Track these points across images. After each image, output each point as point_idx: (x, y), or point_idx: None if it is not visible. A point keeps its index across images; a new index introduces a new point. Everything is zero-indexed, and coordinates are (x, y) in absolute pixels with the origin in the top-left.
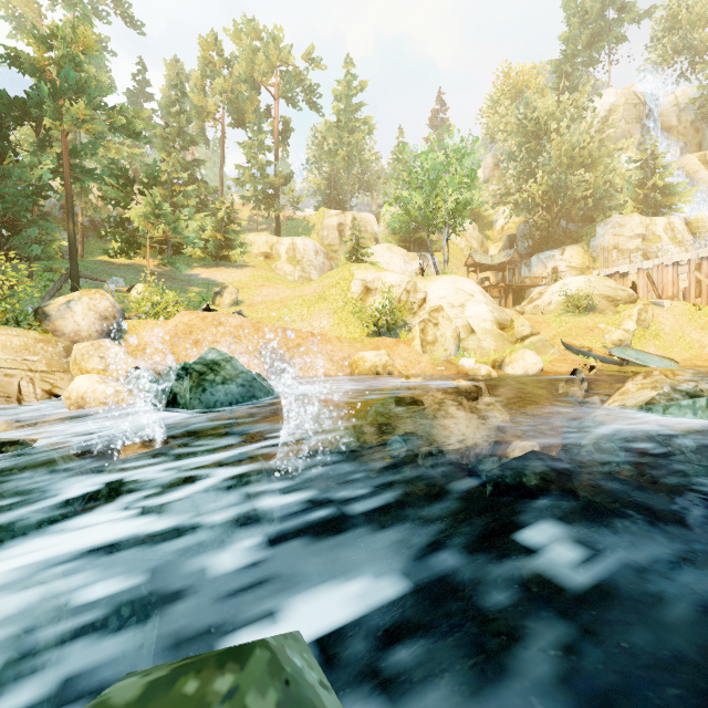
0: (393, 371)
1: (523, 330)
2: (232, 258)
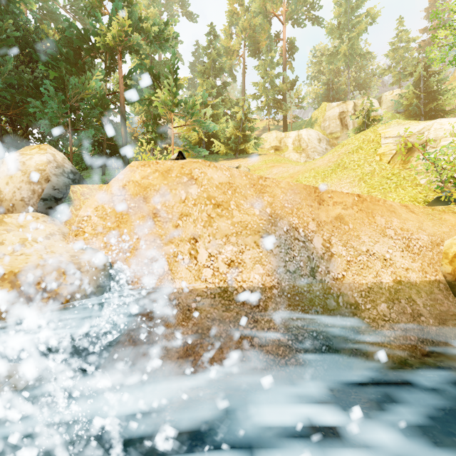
0: None
1: None
2: (248, 150)
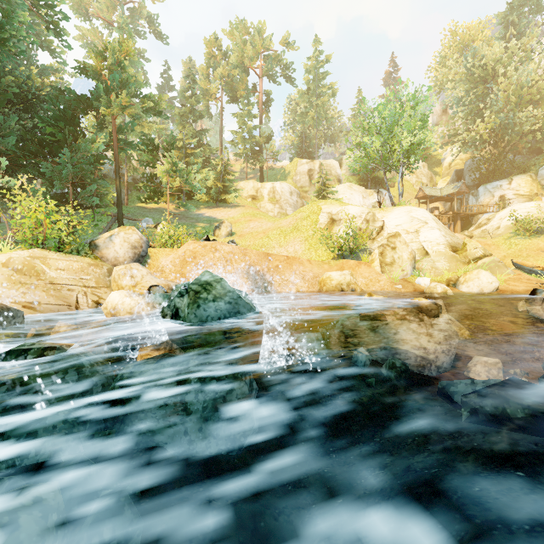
0: (356, 288)
1: (476, 252)
2: (228, 200)
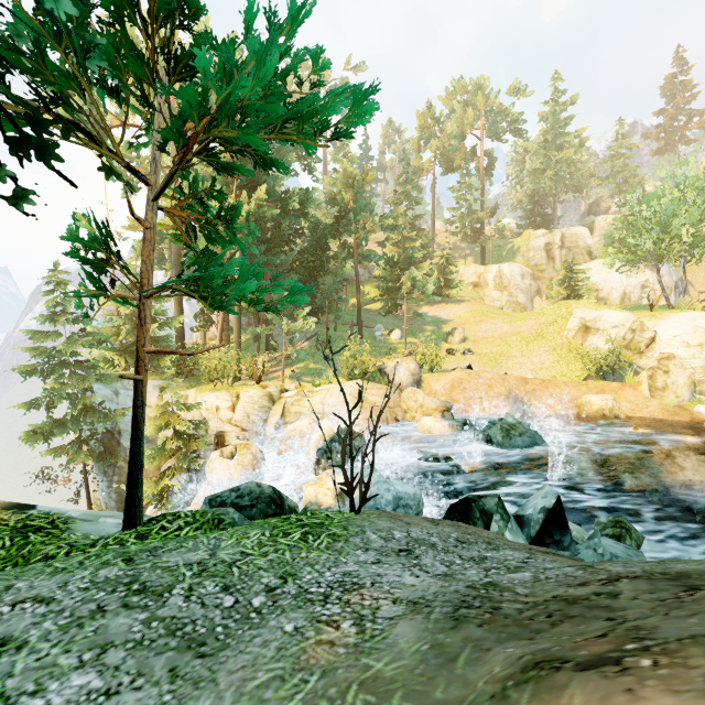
0: (619, 414)
1: None
2: (450, 295)
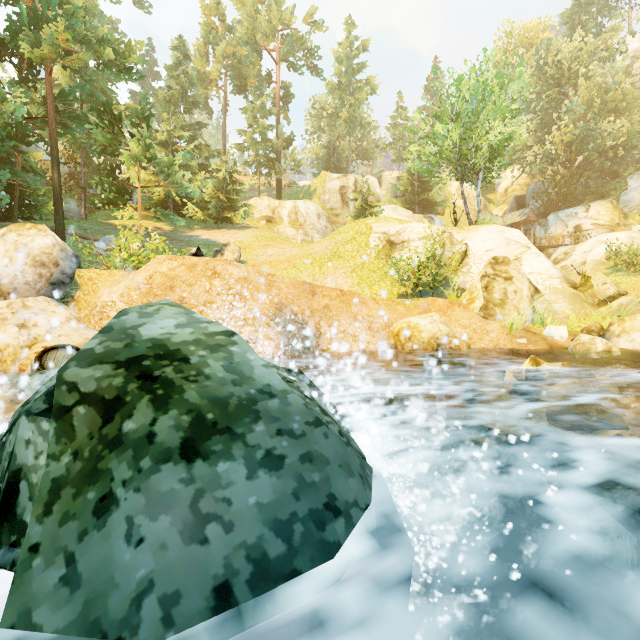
0: (460, 344)
1: (606, 288)
2: (234, 219)
